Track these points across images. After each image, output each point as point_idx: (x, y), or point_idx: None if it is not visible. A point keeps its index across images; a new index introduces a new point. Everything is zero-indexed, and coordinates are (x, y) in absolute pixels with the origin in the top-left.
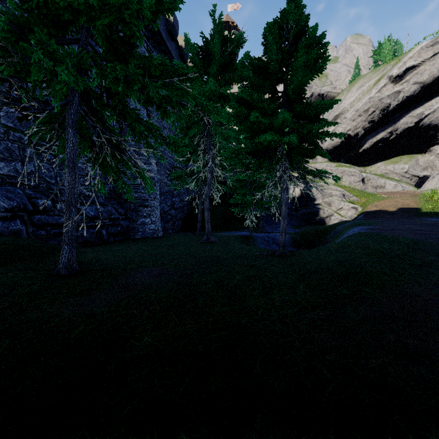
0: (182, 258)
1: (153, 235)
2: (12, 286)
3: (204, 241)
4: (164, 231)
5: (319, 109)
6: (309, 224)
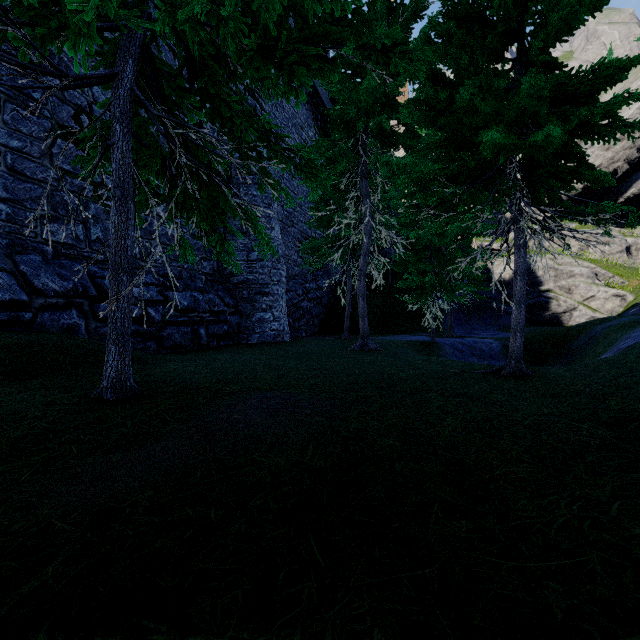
0: (323, 375)
1: (276, 339)
2: (4, 420)
3: (356, 348)
4: (293, 334)
5: (601, 79)
6: (530, 325)
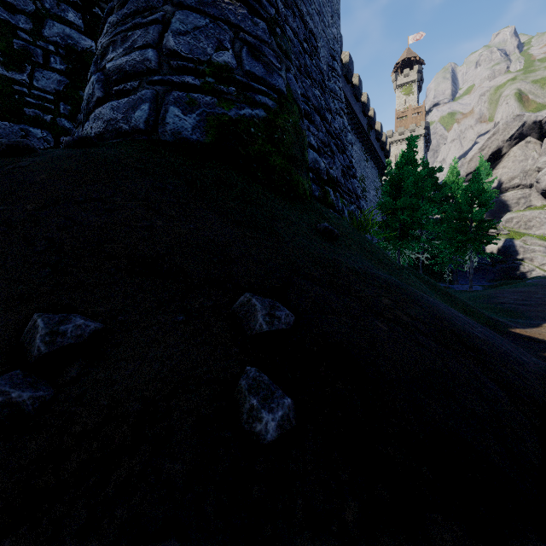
0: None
1: None
2: None
3: None
4: None
5: (490, 226)
6: (506, 279)
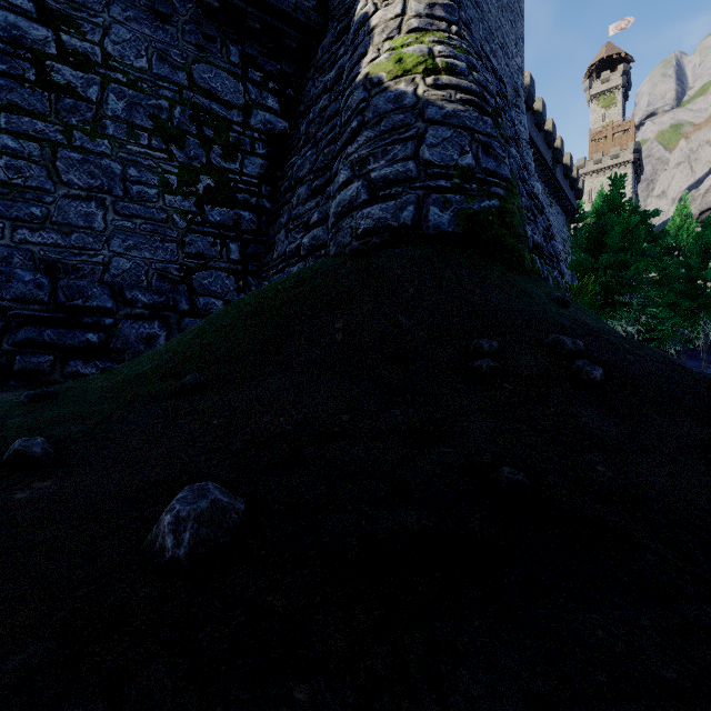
0: None
1: None
2: None
3: None
4: None
5: None
6: None
